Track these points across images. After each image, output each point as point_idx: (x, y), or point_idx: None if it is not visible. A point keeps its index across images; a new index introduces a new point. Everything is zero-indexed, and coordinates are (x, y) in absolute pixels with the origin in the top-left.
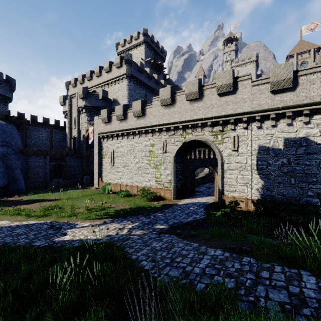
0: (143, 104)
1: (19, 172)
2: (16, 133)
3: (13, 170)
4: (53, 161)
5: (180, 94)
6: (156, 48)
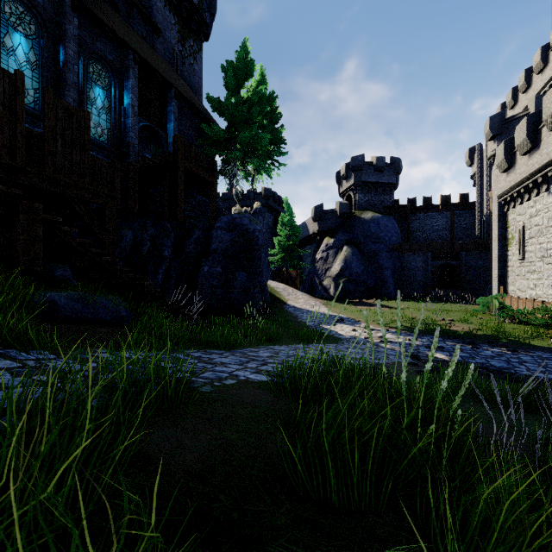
0: None
1: (389, 273)
2: (393, 226)
3: (383, 271)
4: (438, 260)
5: None
6: None
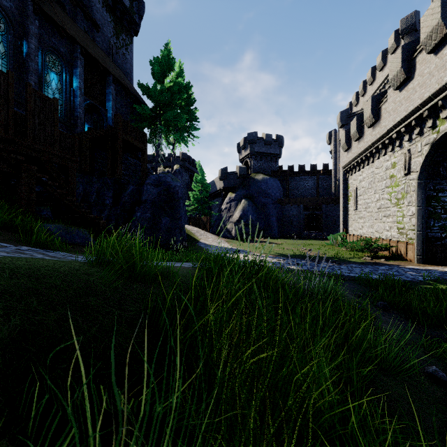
0: (377, 101)
1: (274, 219)
2: (277, 185)
3: (270, 218)
4: (307, 210)
5: (421, 47)
6: None
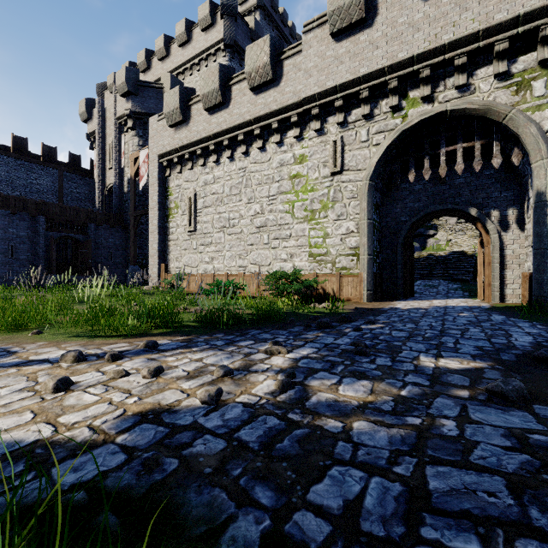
0: (274, 48)
1: None
2: None
3: None
4: (56, 230)
5: None
6: (282, 25)
